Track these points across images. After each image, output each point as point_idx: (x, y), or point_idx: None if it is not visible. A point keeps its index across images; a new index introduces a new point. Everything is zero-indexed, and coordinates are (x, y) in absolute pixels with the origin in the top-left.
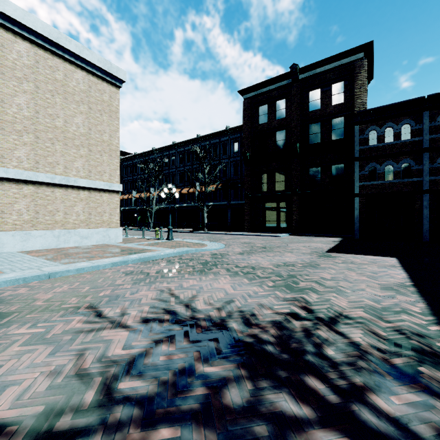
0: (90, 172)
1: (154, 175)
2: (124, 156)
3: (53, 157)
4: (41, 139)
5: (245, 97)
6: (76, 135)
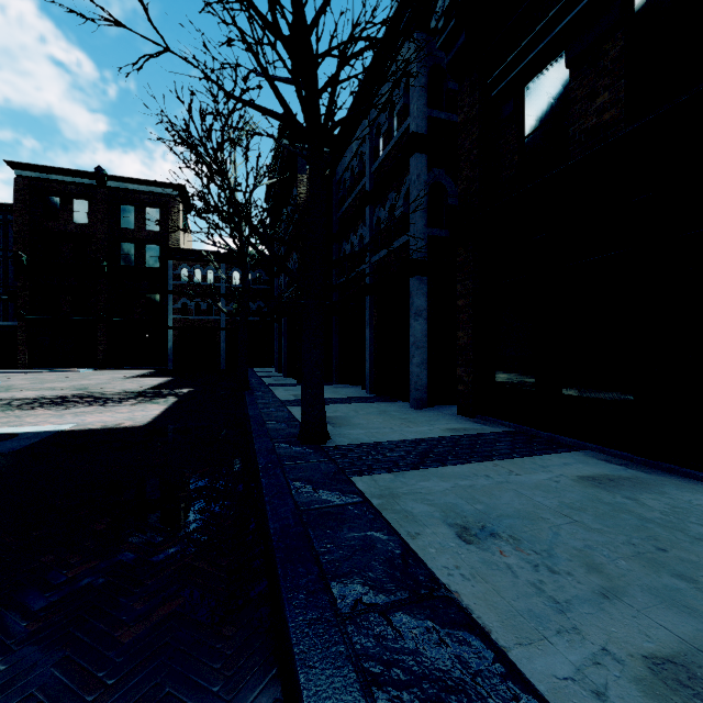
0: None
1: None
2: None
3: None
4: None
5: (18, 173)
6: None
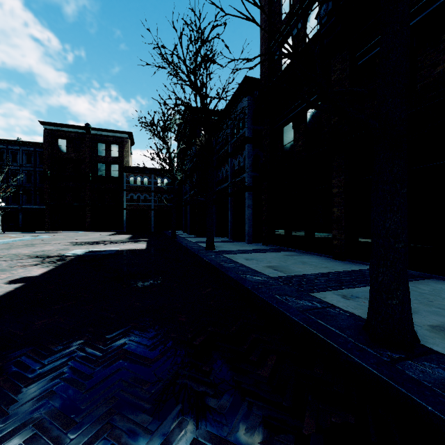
0: None
1: None
2: None
3: None
4: None
5: (45, 127)
6: None
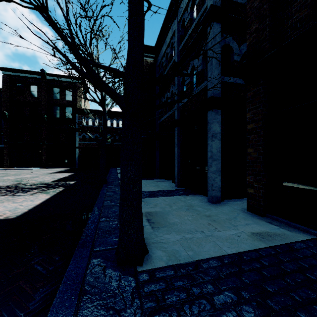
0: None
1: None
2: None
3: None
4: None
5: (4, 72)
6: None
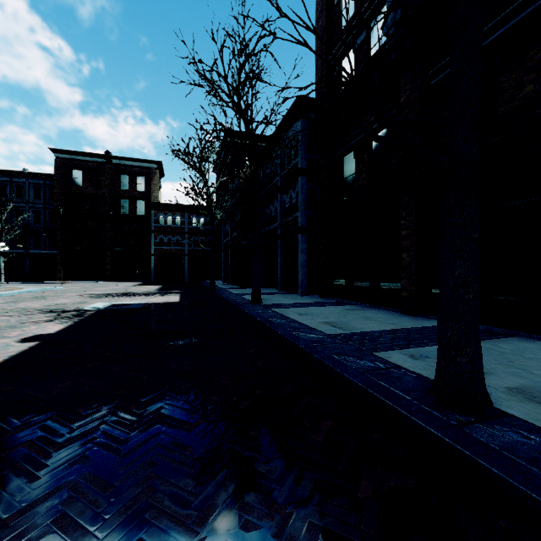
0: None
1: None
2: None
3: None
4: None
5: (57, 155)
6: None
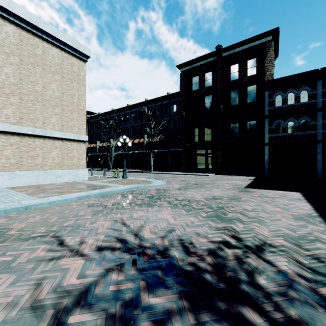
0: (63, 126)
1: (113, 129)
2: (91, 115)
3: (34, 115)
4: (24, 100)
5: (181, 70)
6: (52, 97)
